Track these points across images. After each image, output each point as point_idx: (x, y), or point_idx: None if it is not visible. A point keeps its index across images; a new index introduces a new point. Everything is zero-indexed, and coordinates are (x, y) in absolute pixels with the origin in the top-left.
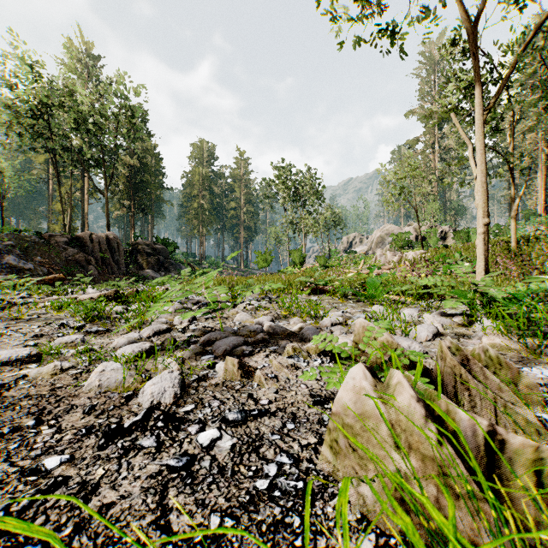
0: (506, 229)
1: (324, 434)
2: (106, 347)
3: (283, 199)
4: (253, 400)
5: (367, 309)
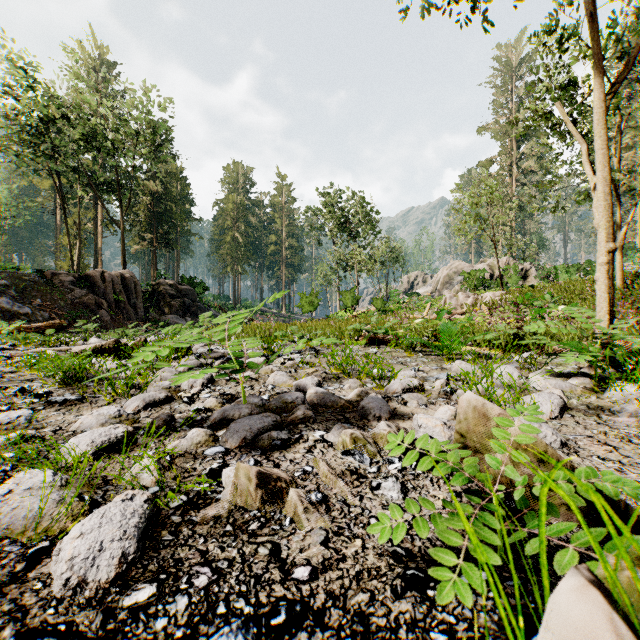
0: None
1: None
2: (65, 429)
3: (333, 230)
4: (278, 566)
5: (445, 366)
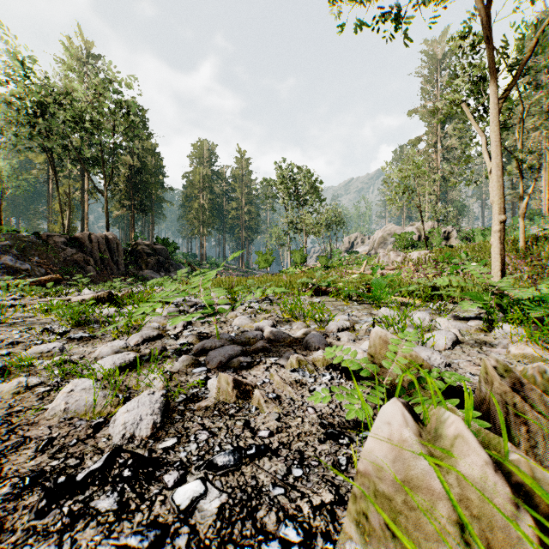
0: (510, 228)
1: (342, 486)
2: (87, 357)
3: (285, 198)
4: (249, 430)
5: (374, 312)
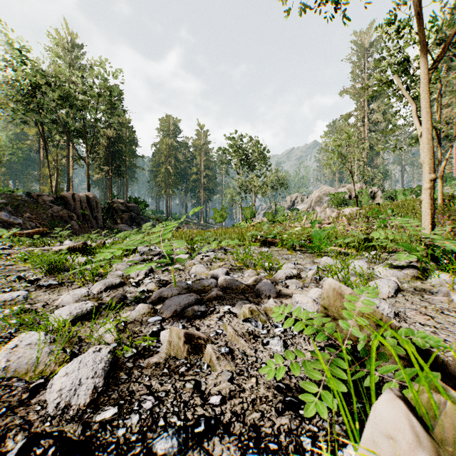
0: None
1: None
2: (50, 304)
3: (237, 164)
4: (199, 395)
5: (316, 260)
